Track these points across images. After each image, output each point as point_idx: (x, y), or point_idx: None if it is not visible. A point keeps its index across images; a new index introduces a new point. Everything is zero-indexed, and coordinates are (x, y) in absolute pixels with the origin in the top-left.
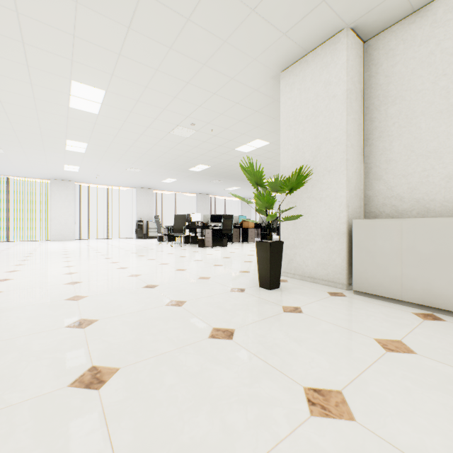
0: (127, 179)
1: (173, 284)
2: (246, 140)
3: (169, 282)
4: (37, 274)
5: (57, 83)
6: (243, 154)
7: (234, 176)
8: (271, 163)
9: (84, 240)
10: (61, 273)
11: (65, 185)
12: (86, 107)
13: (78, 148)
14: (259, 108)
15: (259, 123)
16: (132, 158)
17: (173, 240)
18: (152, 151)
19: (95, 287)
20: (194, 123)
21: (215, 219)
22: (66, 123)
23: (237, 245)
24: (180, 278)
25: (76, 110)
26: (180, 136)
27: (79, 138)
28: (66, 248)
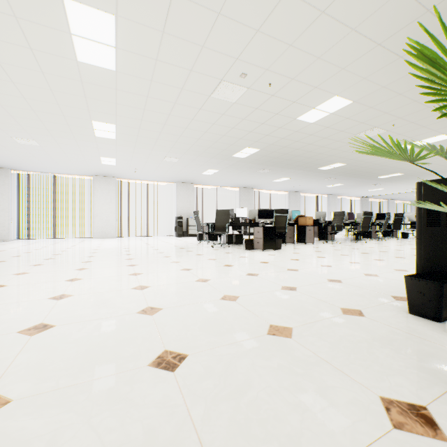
0: (166, 172)
1: (218, 353)
2: (317, 100)
3: (209, 345)
4: (16, 295)
5: (46, 8)
6: (307, 127)
7: (286, 163)
8: (341, 140)
9: (125, 237)
10: (47, 296)
11: (107, 181)
12: (98, 58)
13: (108, 132)
14: (360, 20)
15: (348, 60)
16: (168, 144)
17: (214, 239)
18: (189, 130)
19: (59, 352)
20: (245, 73)
21: (263, 215)
22: (83, 93)
23: (293, 247)
24: (231, 328)
25: (88, 67)
26: (224, 101)
27: (104, 117)
28: (100, 247)
